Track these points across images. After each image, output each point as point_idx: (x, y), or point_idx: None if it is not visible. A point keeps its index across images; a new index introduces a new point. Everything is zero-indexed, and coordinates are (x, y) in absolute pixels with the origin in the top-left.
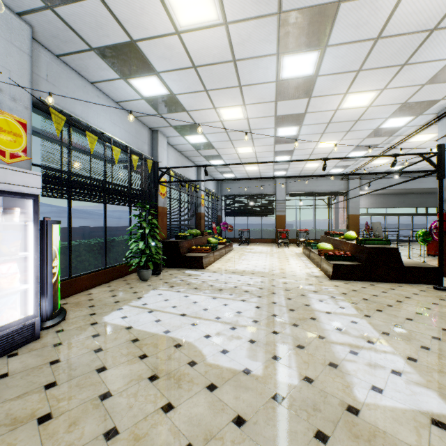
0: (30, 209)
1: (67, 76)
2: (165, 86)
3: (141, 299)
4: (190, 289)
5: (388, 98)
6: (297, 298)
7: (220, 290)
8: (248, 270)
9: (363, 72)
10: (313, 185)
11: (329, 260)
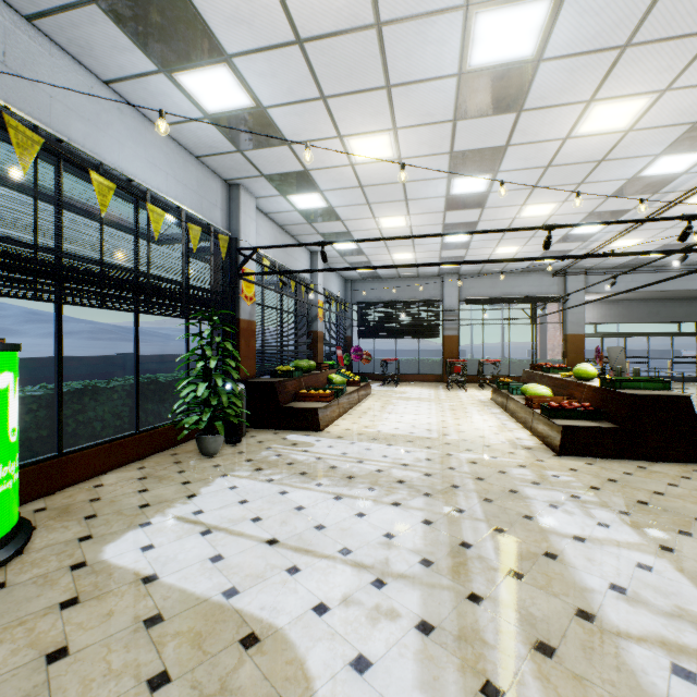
0: None
1: (51, 62)
2: (245, 87)
3: (194, 499)
4: (292, 476)
5: (669, 111)
6: (505, 499)
7: (350, 478)
8: (400, 434)
9: (633, 49)
10: (506, 286)
11: (552, 419)
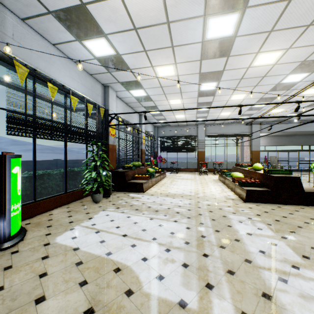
0: None
1: (31, 37)
2: (112, 47)
3: (91, 219)
4: (132, 210)
5: (291, 57)
6: (220, 219)
7: (156, 211)
8: (178, 194)
9: (274, 32)
10: (225, 129)
11: (242, 187)
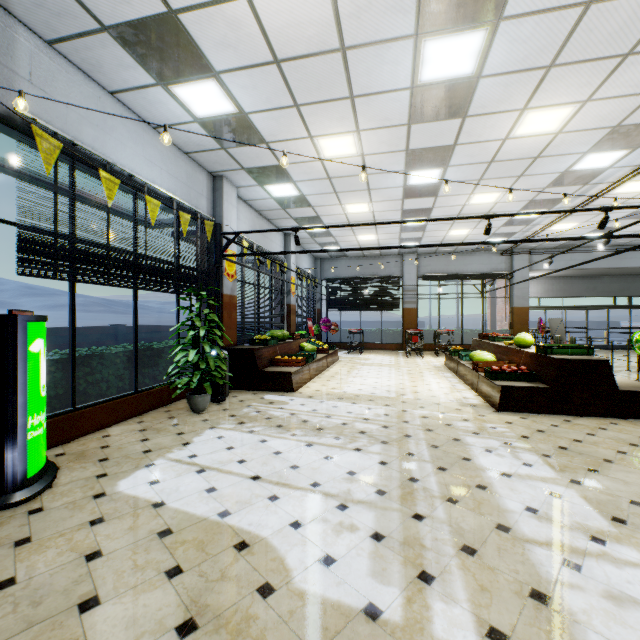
0: None
1: (67, 78)
2: (230, 97)
3: (189, 446)
4: (270, 428)
5: (591, 118)
6: (448, 446)
7: (319, 429)
8: (363, 394)
9: (557, 69)
10: (459, 264)
11: (493, 380)
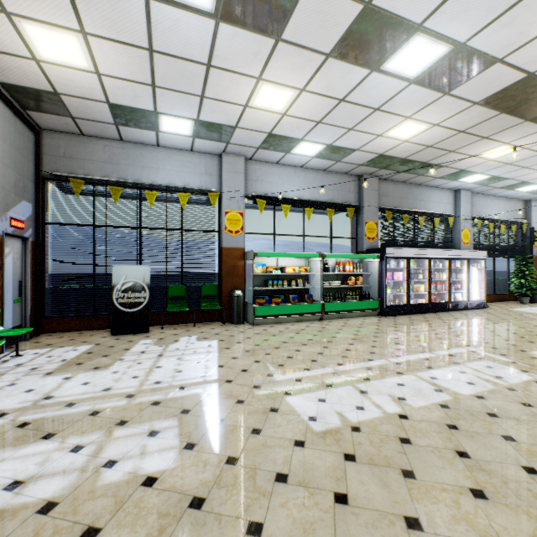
0: (480, 263)
1: (478, 199)
2: None
3: (526, 308)
4: None
5: None
6: None
7: None
8: None
9: None
10: None
11: None
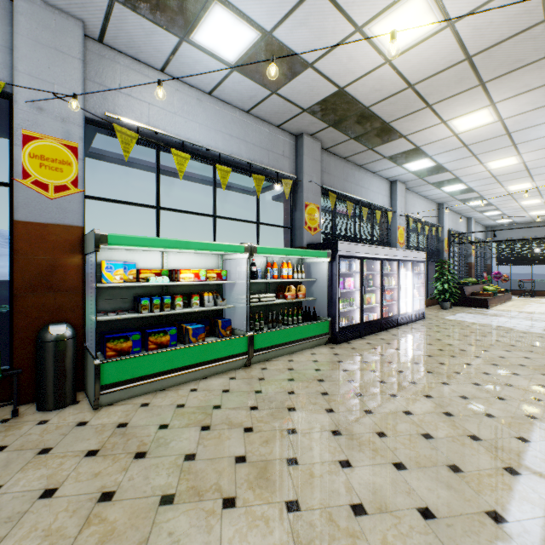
0: (419, 267)
1: (408, 196)
2: (466, 186)
3: (456, 315)
4: (487, 315)
5: None
6: None
7: (512, 317)
8: (536, 312)
9: None
10: None
11: None
